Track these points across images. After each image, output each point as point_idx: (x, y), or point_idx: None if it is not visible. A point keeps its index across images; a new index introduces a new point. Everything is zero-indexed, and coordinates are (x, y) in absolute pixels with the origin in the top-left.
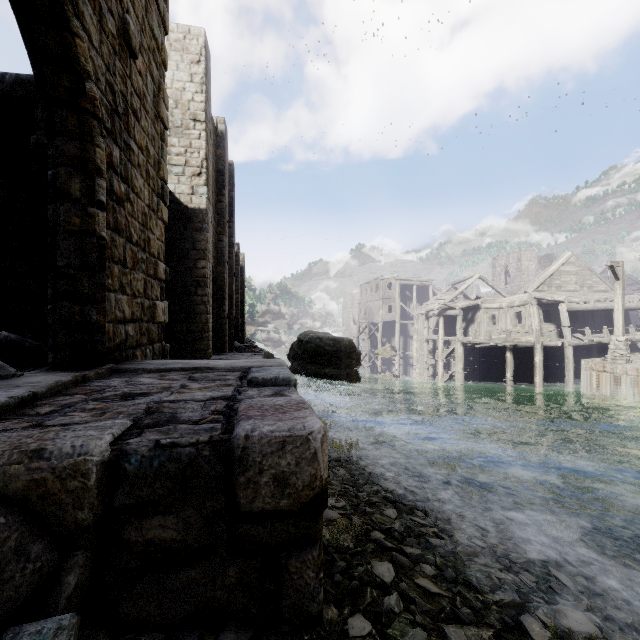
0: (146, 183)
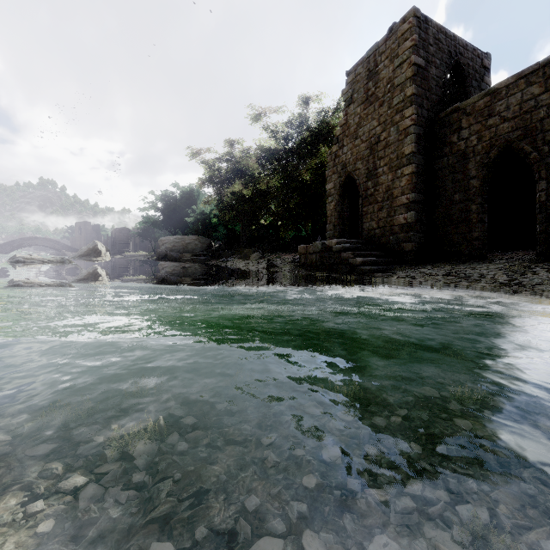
0: (390, 173)
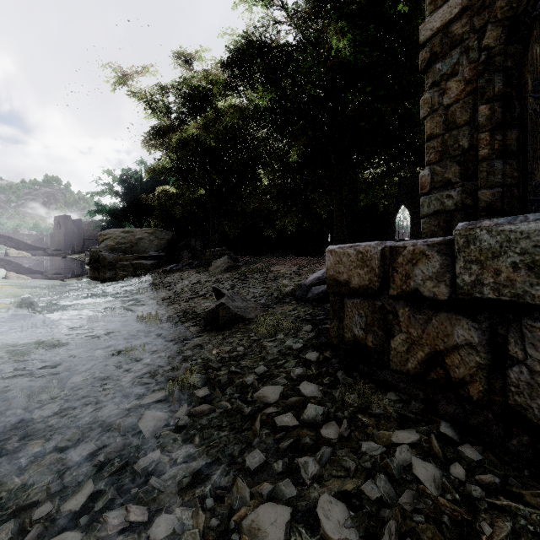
0: None
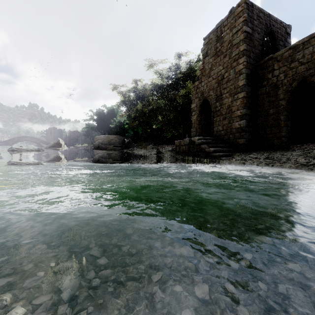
0: (230, 97)
